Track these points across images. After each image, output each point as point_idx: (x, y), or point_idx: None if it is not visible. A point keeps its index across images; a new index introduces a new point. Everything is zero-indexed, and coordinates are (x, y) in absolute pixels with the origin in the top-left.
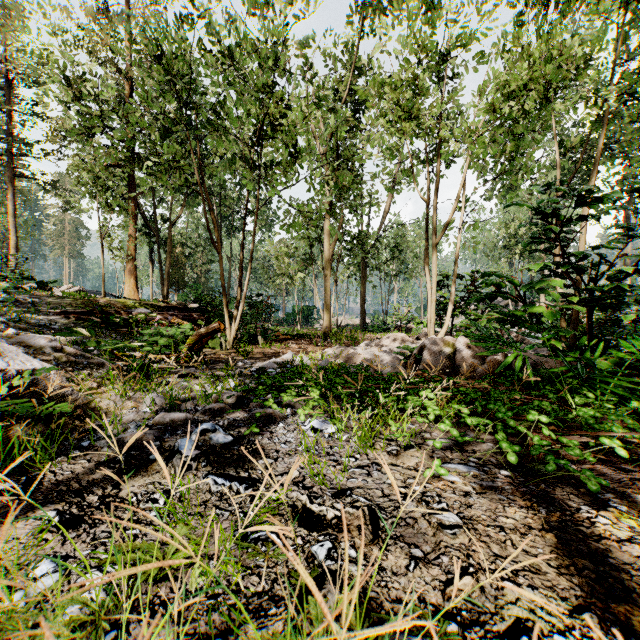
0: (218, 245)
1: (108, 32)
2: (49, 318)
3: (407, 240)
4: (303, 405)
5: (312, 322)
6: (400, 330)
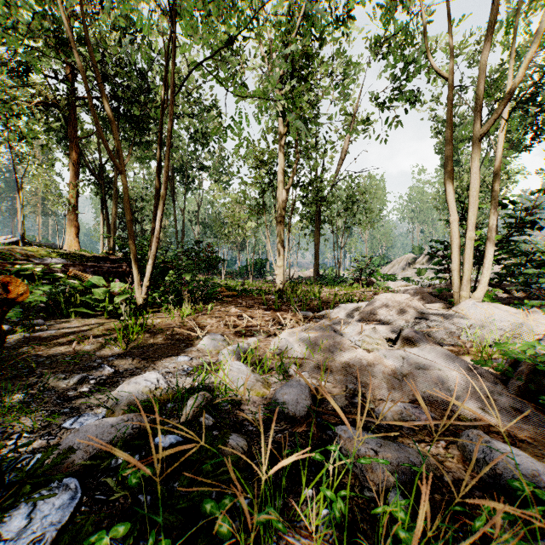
0: (121, 160)
1: None
2: None
3: (360, 192)
4: None
5: (265, 274)
6: (360, 283)
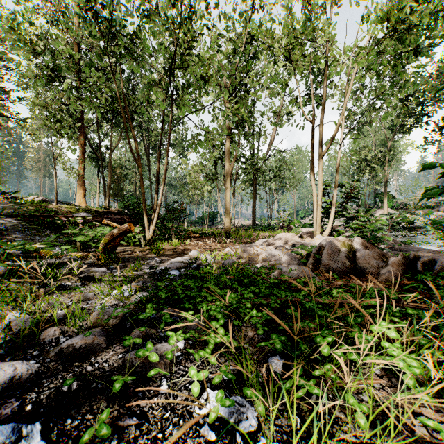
0: (138, 160)
1: (61, 3)
2: (2, 220)
3: (286, 163)
4: (202, 334)
5: (216, 223)
6: (283, 229)
